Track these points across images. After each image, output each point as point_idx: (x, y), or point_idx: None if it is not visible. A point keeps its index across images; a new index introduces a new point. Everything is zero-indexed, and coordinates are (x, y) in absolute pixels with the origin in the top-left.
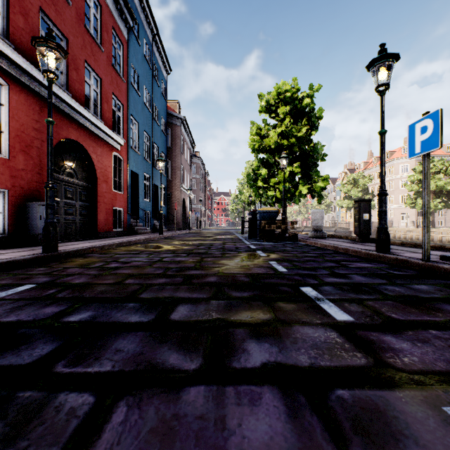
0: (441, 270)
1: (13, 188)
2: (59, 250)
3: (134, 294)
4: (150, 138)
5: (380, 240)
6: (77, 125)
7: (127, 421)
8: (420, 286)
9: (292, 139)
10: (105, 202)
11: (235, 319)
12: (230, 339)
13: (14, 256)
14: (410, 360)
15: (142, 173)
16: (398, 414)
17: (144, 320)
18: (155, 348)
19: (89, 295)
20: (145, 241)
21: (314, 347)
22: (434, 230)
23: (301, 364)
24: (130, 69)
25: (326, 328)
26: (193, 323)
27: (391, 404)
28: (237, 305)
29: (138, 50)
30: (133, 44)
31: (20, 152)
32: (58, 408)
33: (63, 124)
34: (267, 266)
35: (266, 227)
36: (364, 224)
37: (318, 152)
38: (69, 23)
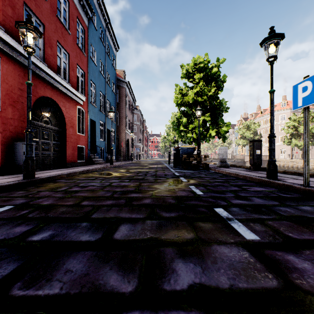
0: None
1: (4, 131)
2: (36, 177)
3: (87, 214)
4: (104, 96)
5: (270, 170)
6: (51, 86)
7: None
8: (305, 207)
9: (205, 97)
10: (72, 142)
11: (165, 238)
12: (161, 259)
13: (2, 182)
14: None
15: (98, 121)
16: None
17: (92, 240)
18: (98, 268)
19: (52, 215)
20: (100, 169)
21: (231, 267)
22: None
23: (223, 286)
24: (90, 47)
25: (239, 247)
26: (131, 242)
27: None
28: (166, 225)
29: (96, 34)
30: (92, 29)
31: (9, 105)
32: None
33: (41, 86)
34: (188, 190)
35: (186, 159)
36: (257, 157)
37: (222, 106)
38: (45, 13)
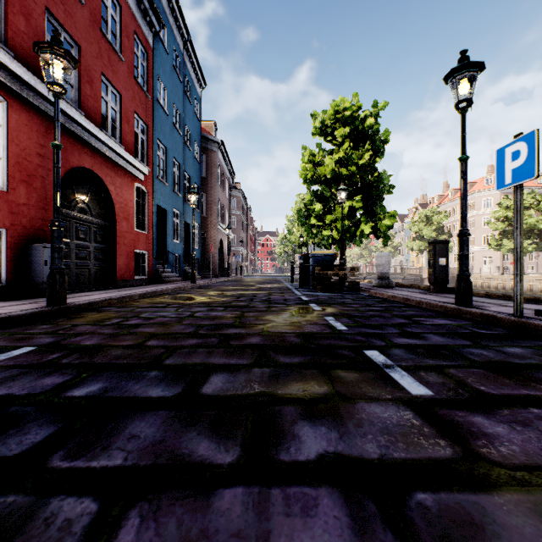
0: (538, 328)
1: (13, 226)
2: (68, 303)
3: (157, 359)
4: (180, 167)
5: (460, 290)
6: (91, 150)
7: (139, 540)
8: (513, 349)
9: (353, 167)
10: (126, 244)
11: (283, 393)
12: (276, 421)
13: (12, 311)
14: (509, 450)
15: (170, 208)
16: (499, 529)
17: (168, 395)
18: (180, 433)
19: (101, 361)
20: (173, 291)
21: (384, 432)
22: (524, 277)
23: (369, 456)
24: (156, 82)
25: (399, 405)
26: (229, 398)
27: (489, 514)
28: (285, 374)
29: (166, 60)
30: (159, 52)
31: (20, 183)
32: (49, 521)
33: (74, 149)
34: (323, 323)
35: (321, 274)
36: (440, 271)
37: (383, 184)
38: (81, 26)
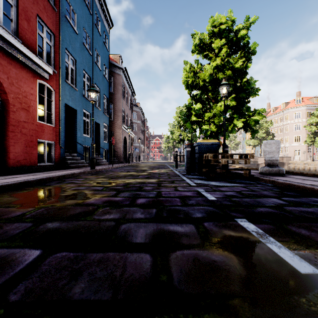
0: None
1: None
2: None
3: None
4: (90, 79)
5: None
6: None
7: None
8: None
9: (229, 71)
10: (25, 133)
11: None
12: None
13: None
14: None
15: (80, 109)
16: None
17: None
18: None
19: None
20: (60, 179)
21: None
22: None
23: None
24: (64, 2)
25: None
26: None
27: None
28: None
29: None
30: None
31: None
32: None
33: None
34: None
35: (212, 161)
36: None
37: (250, 88)
38: None
